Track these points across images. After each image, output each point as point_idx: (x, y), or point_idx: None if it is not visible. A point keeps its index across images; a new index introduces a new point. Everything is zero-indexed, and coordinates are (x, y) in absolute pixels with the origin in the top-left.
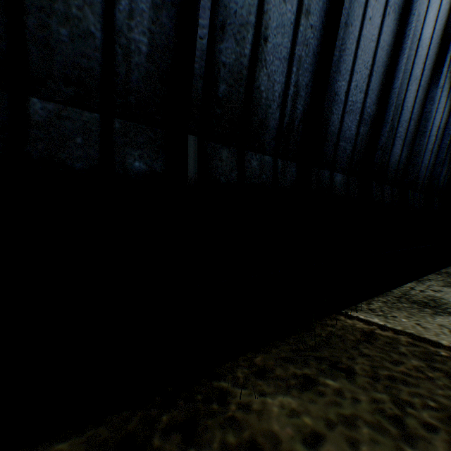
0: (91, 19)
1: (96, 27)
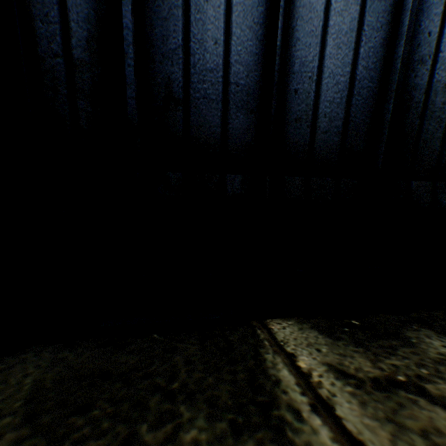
0: (436, 144)
1: (437, 146)
